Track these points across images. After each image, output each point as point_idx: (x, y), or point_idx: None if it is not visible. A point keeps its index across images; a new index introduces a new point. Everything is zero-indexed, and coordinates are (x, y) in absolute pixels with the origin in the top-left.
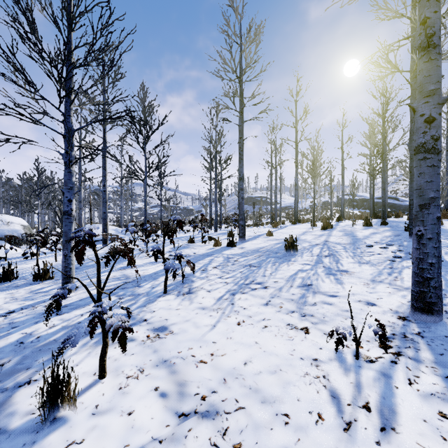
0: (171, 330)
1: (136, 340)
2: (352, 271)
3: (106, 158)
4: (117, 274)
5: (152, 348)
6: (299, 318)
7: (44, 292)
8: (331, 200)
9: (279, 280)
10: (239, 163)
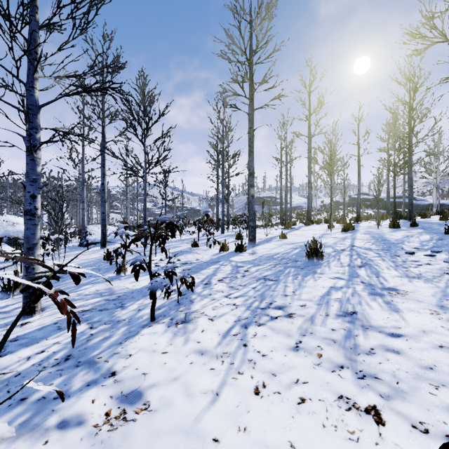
0: (146, 401)
1: (85, 424)
2: (404, 290)
3: (104, 154)
4: (101, 288)
5: (106, 448)
6: (356, 383)
7: (4, 313)
8: (344, 200)
9: (307, 303)
10: (249, 156)
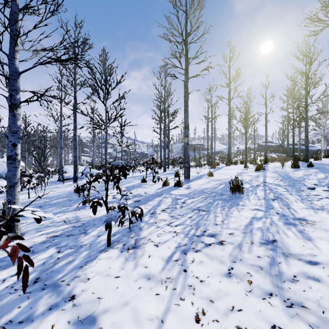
0: (99, 328)
1: None
2: (312, 220)
3: (76, 113)
4: (70, 216)
5: None
6: (286, 312)
7: None
8: (254, 146)
9: (234, 231)
10: (185, 114)
